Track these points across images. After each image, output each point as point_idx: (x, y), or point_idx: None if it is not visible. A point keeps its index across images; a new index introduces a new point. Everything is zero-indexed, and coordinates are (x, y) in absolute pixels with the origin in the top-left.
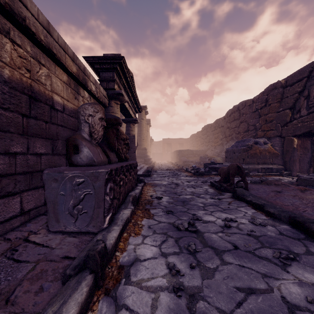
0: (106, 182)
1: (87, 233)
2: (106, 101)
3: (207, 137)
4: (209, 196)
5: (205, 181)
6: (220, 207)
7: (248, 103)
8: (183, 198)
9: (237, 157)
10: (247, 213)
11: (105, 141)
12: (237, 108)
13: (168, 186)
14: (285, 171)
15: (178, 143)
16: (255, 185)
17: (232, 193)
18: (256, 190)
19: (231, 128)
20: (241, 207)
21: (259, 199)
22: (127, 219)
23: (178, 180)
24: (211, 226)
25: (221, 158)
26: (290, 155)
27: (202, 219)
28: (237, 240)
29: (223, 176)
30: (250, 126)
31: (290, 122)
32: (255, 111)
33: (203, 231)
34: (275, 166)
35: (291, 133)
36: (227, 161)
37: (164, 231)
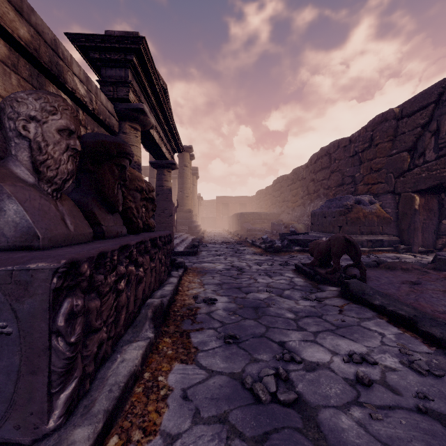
0: (54, 298)
1: (1, 445)
2: (114, 122)
3: (281, 194)
4: (299, 294)
5: (286, 262)
6: (327, 321)
7: (344, 143)
8: (254, 300)
9: (329, 223)
10: (386, 337)
11: (94, 191)
12: (326, 151)
13: (225, 274)
14: (401, 245)
15: (239, 204)
16: (370, 270)
17: (337, 287)
18: (376, 280)
19: (317, 180)
20: (367, 320)
21: (396, 302)
22: (128, 379)
23: (241, 262)
24: (327, 383)
25: (303, 225)
26: (409, 221)
27: (302, 356)
28: (407, 439)
29: (318, 257)
30: (347, 178)
31: (409, 171)
32: (354, 155)
33: (313, 403)
34: (386, 237)
35: (411, 187)
36: (313, 229)
37: (221, 408)
